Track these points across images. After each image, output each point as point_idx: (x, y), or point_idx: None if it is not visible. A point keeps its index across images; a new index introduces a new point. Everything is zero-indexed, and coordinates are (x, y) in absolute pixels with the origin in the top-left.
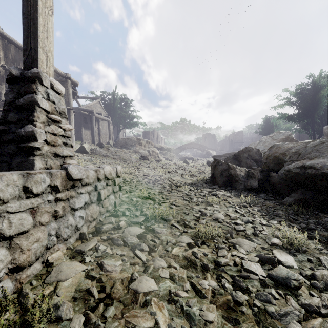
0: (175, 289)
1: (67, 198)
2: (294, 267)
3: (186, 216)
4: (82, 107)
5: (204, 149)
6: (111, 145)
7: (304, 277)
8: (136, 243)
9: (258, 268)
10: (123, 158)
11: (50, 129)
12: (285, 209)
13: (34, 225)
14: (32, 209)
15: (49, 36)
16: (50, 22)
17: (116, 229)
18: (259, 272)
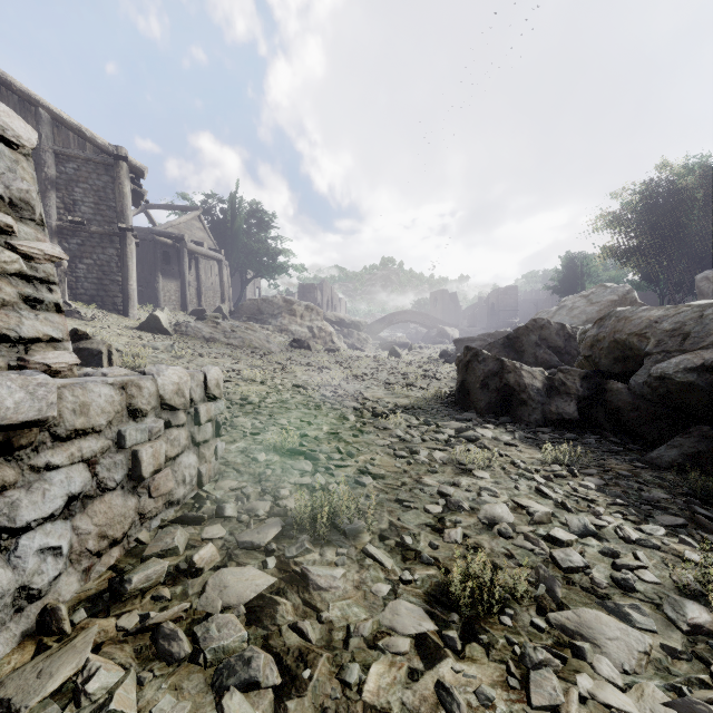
0: None
1: None
2: None
3: (404, 512)
4: (159, 227)
5: (433, 325)
6: (227, 314)
7: None
8: (236, 646)
9: None
10: (252, 343)
11: None
12: (666, 483)
13: None
14: None
15: None
16: None
17: (182, 576)
18: None
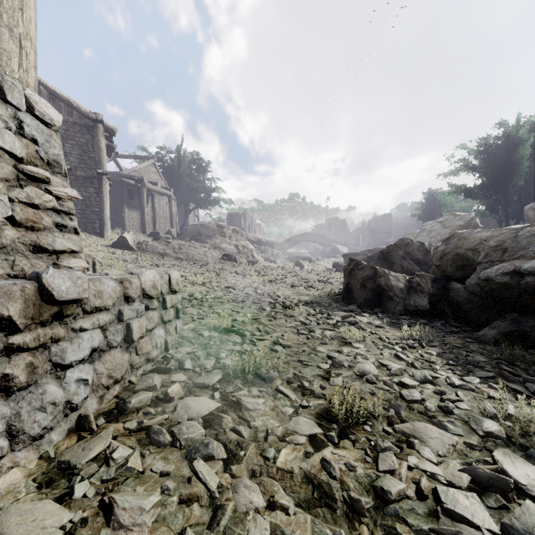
0: None
1: (43, 344)
2: None
3: (303, 368)
4: (125, 172)
5: (328, 244)
6: (175, 236)
7: None
8: (198, 438)
9: (477, 509)
10: (194, 257)
11: (23, 195)
12: (486, 352)
13: None
14: None
15: (26, 6)
16: None
17: (160, 402)
18: (482, 520)
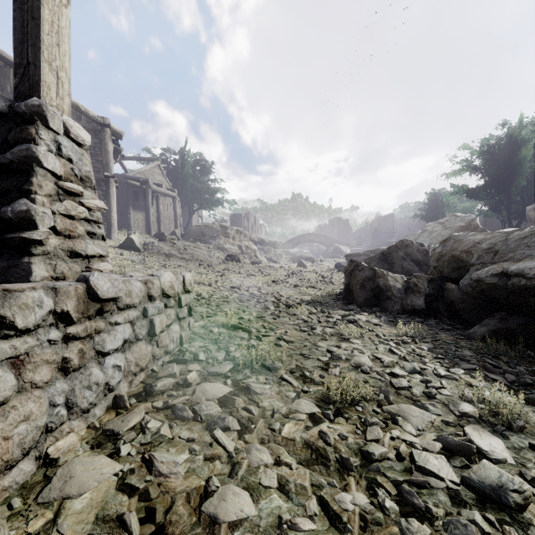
0: (290, 512)
1: (89, 334)
2: (507, 461)
3: (305, 360)
4: (131, 174)
5: (330, 244)
6: (179, 236)
7: (528, 482)
8: (216, 414)
9: (443, 466)
10: (198, 258)
11: (62, 208)
12: (474, 347)
13: (18, 389)
14: (15, 360)
15: (62, 41)
16: (65, 17)
17: (180, 387)
18: (446, 474)
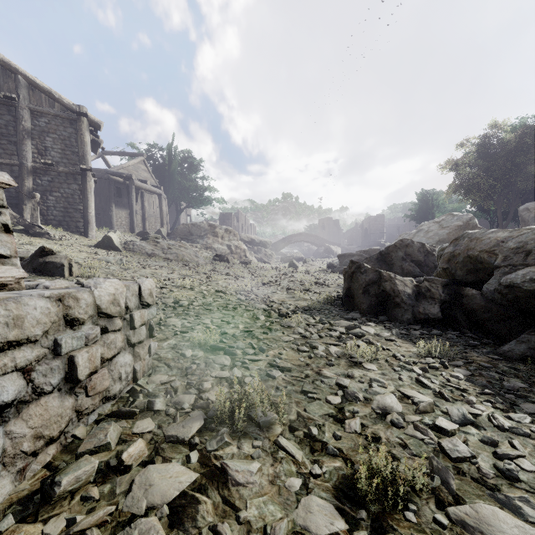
0: None
1: None
2: None
3: (309, 403)
4: (113, 169)
5: (321, 244)
6: (165, 235)
7: None
8: None
9: None
10: (184, 258)
11: None
12: (520, 373)
13: None
14: None
15: None
16: None
17: (111, 472)
18: None
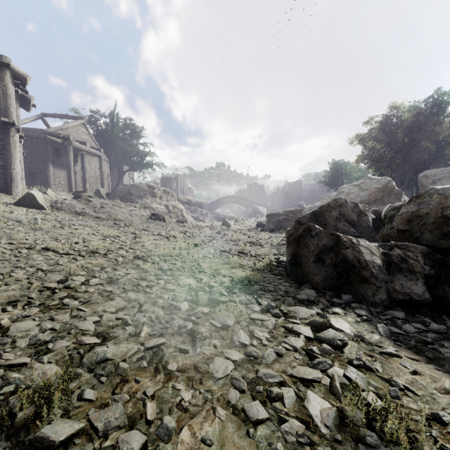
0: None
1: None
2: None
3: None
4: (50, 129)
5: (250, 205)
6: (104, 195)
7: None
8: None
9: None
10: (117, 217)
11: None
12: None
13: None
14: None
15: None
16: None
17: None
18: None
